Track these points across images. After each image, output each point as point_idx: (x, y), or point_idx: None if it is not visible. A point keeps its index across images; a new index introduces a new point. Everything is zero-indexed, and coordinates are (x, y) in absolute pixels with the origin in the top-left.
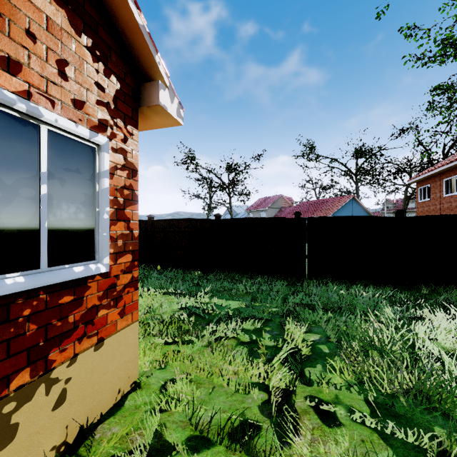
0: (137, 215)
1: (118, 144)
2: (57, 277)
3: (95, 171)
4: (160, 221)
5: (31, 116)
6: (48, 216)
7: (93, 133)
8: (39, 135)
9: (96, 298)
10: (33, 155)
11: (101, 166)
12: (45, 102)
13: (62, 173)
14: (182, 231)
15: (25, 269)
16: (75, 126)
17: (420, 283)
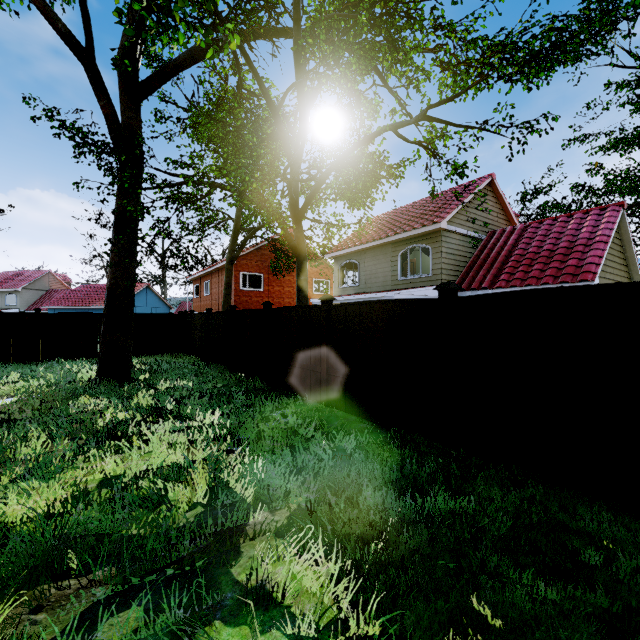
0: None
1: None
2: None
3: None
4: None
5: None
6: None
7: None
8: None
9: None
10: None
11: None
12: None
13: None
14: None
15: None
16: None
17: (135, 355)
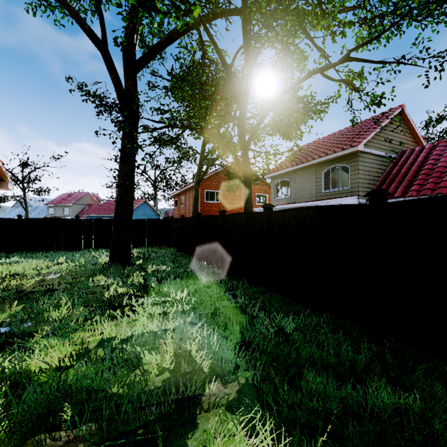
0: None
1: None
2: None
3: None
4: None
5: None
6: None
7: None
8: None
9: None
10: None
11: None
12: None
13: None
14: None
15: None
16: None
17: (135, 247)
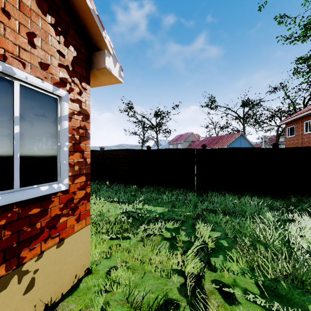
0: (89, 147)
1: (75, 96)
2: (27, 195)
3: (57, 115)
4: (108, 151)
5: (6, 73)
6: (20, 149)
7: (55, 87)
8: (13, 88)
9: (58, 209)
10: (8, 103)
11: (61, 112)
12: (17, 64)
13: (31, 117)
14: (124, 158)
15: (1, 189)
16: (41, 82)
17: (290, 194)
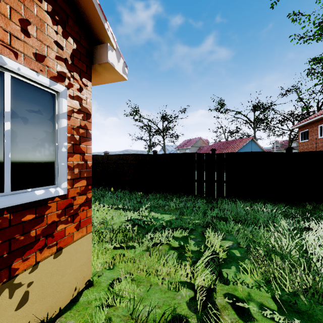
0: (91, 149)
1: (75, 92)
2: (20, 199)
3: (54, 113)
4: (113, 156)
5: None
6: (12, 148)
7: (52, 82)
8: (3, 80)
9: (55, 216)
10: None
11: (59, 109)
12: (8, 53)
13: (25, 113)
14: (129, 163)
15: None
16: (36, 74)
17: (305, 201)
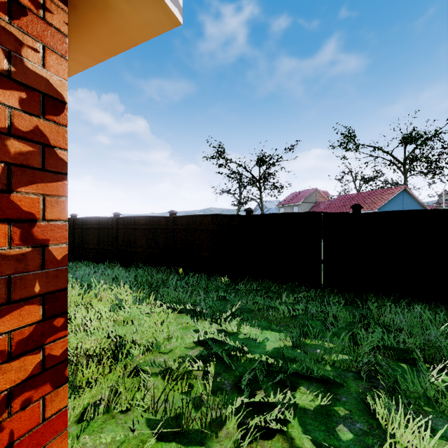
0: (63, 206)
1: None
2: None
3: None
4: (182, 218)
5: None
6: None
7: None
8: None
9: None
10: None
11: None
12: None
13: None
14: (207, 229)
15: None
16: None
17: None
